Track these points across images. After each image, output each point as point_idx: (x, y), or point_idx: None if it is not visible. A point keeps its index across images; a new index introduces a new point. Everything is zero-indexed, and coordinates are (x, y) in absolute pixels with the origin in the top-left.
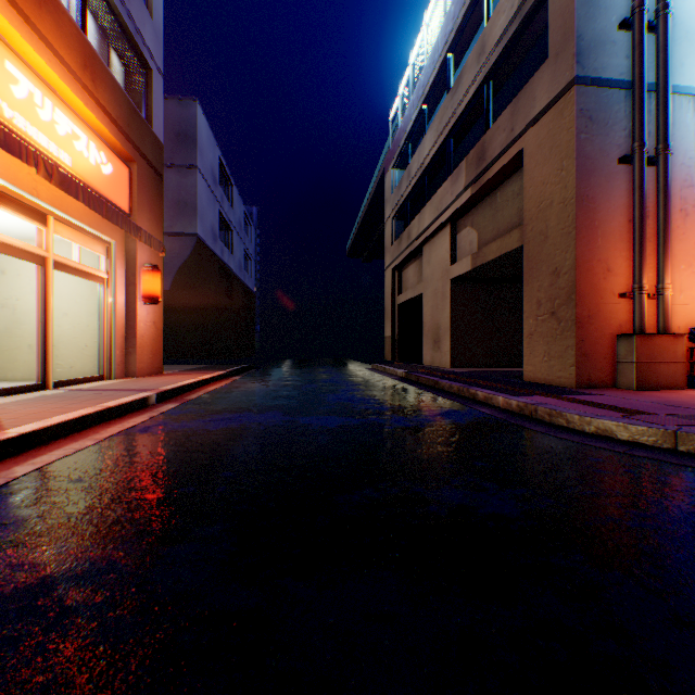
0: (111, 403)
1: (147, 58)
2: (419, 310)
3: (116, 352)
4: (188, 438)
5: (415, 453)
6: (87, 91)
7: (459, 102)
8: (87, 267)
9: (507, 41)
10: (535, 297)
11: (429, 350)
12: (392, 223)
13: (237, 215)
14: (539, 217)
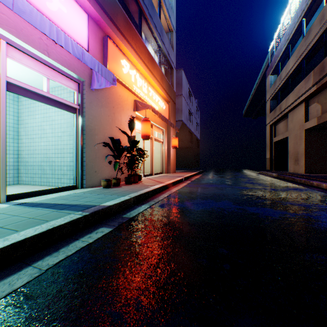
0: (176, 179)
1: (172, 66)
2: (286, 144)
3: (165, 165)
4: (203, 188)
5: (278, 196)
6: (161, 86)
7: (309, 43)
8: (159, 139)
9: None
10: None
11: (291, 164)
12: (270, 102)
13: (193, 108)
14: None
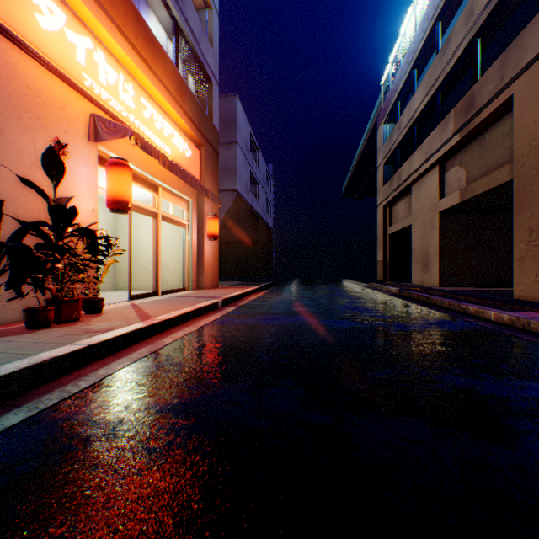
0: (199, 305)
1: (209, 75)
2: (408, 238)
3: (192, 272)
4: (250, 329)
5: (418, 349)
6: (179, 105)
7: (447, 61)
8: (177, 218)
9: (496, 2)
10: (526, 224)
11: (418, 271)
12: (383, 167)
13: (261, 173)
14: (530, 153)
